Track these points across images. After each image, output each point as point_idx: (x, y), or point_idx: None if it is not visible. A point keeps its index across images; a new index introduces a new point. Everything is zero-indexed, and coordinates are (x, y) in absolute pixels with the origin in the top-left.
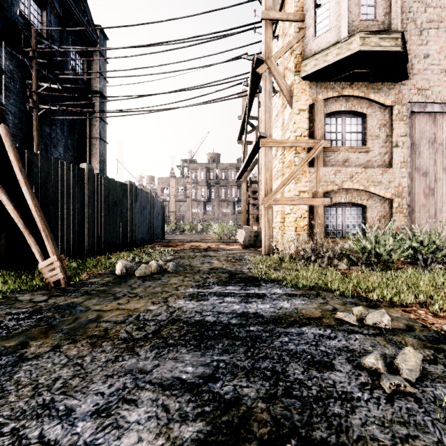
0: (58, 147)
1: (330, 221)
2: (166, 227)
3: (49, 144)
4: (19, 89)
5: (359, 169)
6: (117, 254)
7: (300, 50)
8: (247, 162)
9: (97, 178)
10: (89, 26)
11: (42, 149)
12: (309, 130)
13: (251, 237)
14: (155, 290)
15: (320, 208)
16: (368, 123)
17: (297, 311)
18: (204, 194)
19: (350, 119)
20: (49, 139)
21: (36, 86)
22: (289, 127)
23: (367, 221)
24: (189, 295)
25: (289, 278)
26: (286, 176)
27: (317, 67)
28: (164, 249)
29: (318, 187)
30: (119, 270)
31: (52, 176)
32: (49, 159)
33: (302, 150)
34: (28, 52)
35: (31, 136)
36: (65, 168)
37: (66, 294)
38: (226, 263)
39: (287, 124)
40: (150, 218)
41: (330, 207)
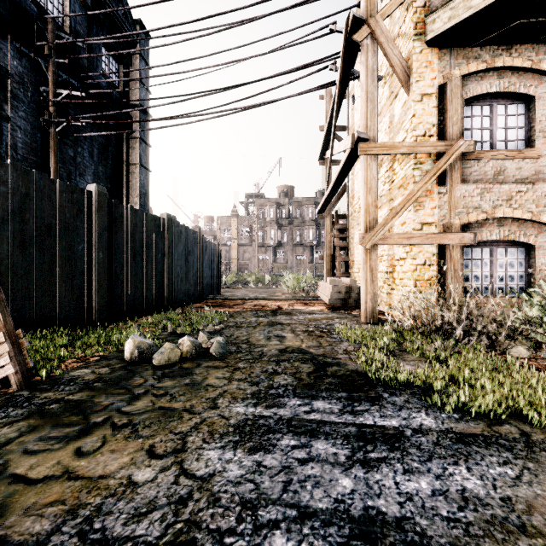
0: (86, 175)
1: (471, 270)
2: (225, 278)
3: (73, 171)
4: (31, 98)
5: (523, 186)
6: (147, 317)
7: (423, 0)
8: (335, 185)
9: (115, 207)
10: (126, 20)
11: (64, 177)
12: (437, 127)
13: (341, 294)
14: (172, 405)
15: (457, 250)
16: (537, 111)
17: (522, 522)
18: (274, 237)
19: (506, 107)
20: (74, 165)
21: (53, 94)
22: (403, 125)
23: (536, 270)
24: (235, 428)
25: (439, 385)
26: (401, 200)
27: (454, 21)
28: (216, 310)
29: (453, 217)
30: (128, 352)
31: (34, 201)
32: (29, 173)
33: (425, 159)
34: (42, 49)
35: (49, 161)
36: (58, 189)
37: (1, 411)
38: (307, 339)
39: (399, 121)
40: (199, 266)
41: (471, 248)
